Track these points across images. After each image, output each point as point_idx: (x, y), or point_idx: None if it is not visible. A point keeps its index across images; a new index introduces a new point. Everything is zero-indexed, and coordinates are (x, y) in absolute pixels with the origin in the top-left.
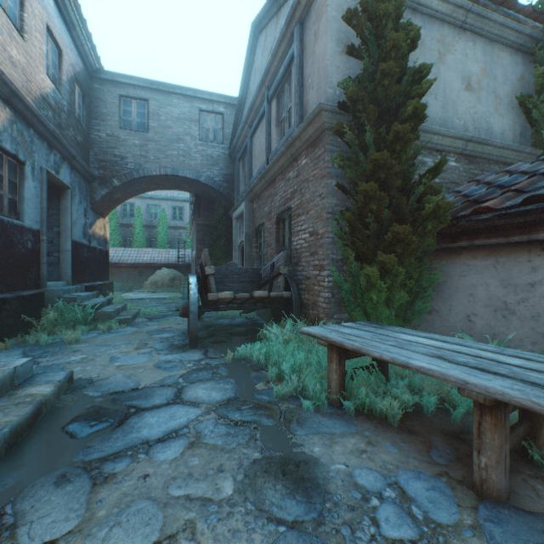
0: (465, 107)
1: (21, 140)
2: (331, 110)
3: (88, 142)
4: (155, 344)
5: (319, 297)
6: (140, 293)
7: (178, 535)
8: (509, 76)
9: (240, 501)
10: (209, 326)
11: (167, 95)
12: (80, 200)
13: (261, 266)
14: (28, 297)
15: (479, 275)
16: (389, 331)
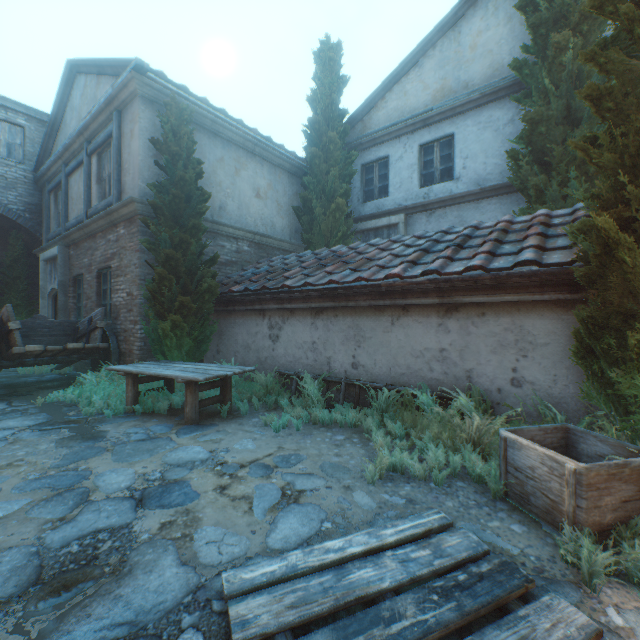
0: (256, 209)
1: None
2: (143, 203)
3: None
4: None
5: (134, 346)
6: None
7: (14, 462)
8: (288, 192)
9: (54, 449)
10: (8, 385)
11: None
12: None
13: (81, 318)
14: None
15: (240, 328)
16: (172, 363)
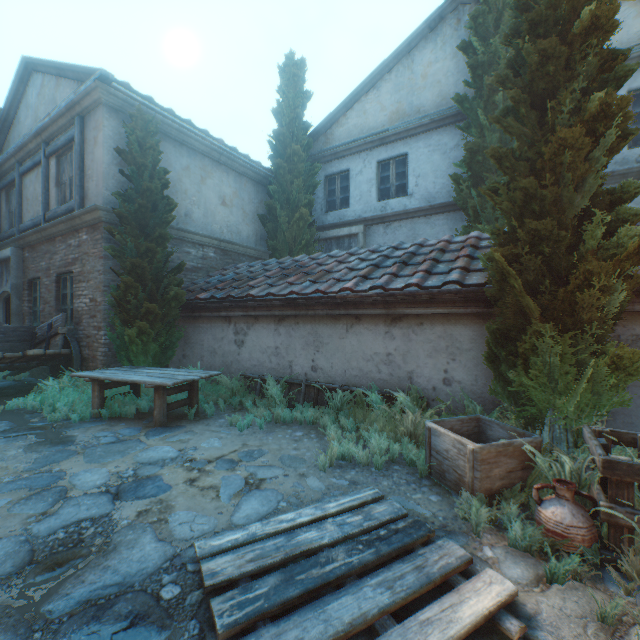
0: (222, 216)
1: None
2: (108, 210)
3: None
4: None
5: (98, 352)
6: None
7: None
8: (254, 200)
9: (23, 454)
10: None
11: None
12: None
13: (37, 322)
14: None
15: (206, 333)
16: (139, 369)
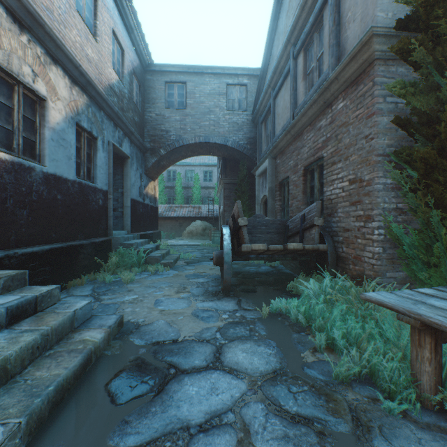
0: None
1: (94, 120)
2: (385, 34)
3: (143, 122)
4: (193, 289)
5: (364, 252)
6: (180, 240)
7: None
8: None
9: None
10: (238, 273)
11: (201, 76)
12: (137, 167)
13: (284, 218)
14: (99, 243)
15: None
16: None
